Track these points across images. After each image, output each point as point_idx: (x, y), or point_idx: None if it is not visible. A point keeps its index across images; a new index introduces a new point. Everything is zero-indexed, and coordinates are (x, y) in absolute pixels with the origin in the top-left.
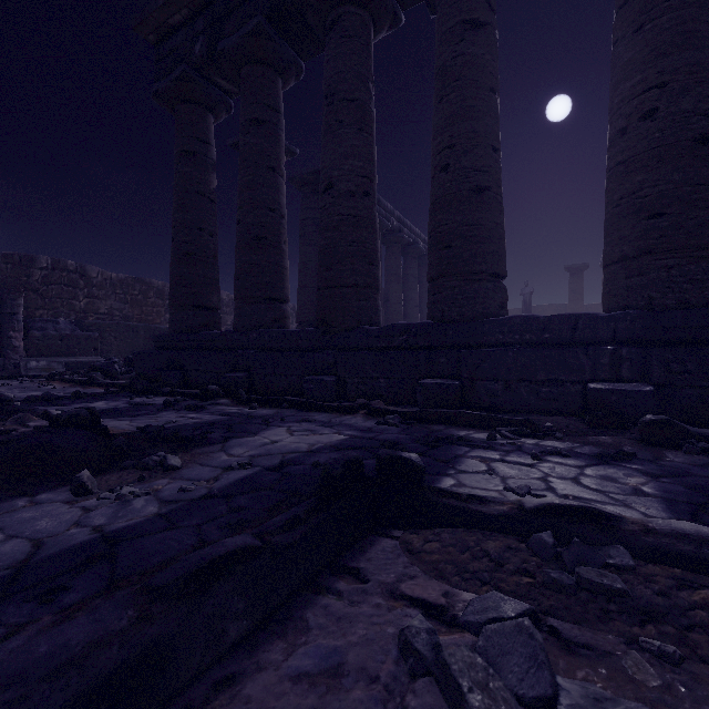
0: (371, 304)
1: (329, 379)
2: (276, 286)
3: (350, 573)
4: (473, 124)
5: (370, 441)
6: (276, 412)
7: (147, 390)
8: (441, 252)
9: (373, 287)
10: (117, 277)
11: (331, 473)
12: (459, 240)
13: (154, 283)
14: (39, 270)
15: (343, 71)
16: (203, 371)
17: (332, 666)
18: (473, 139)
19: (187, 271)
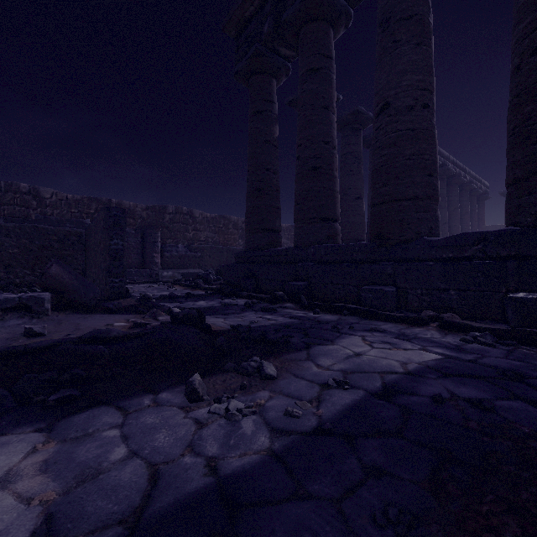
0: (431, 215)
1: (389, 289)
2: (329, 207)
3: None
4: None
5: (478, 366)
6: (339, 318)
7: (232, 293)
8: (533, 146)
9: (433, 198)
10: (210, 216)
11: None
12: None
13: (232, 218)
14: (168, 215)
15: None
16: (270, 280)
17: None
18: None
19: (258, 203)
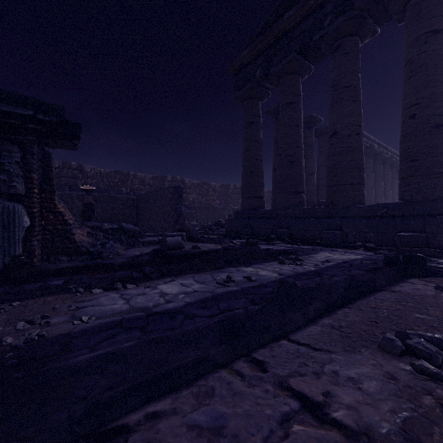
0: (360, 193)
1: (338, 232)
2: (299, 185)
3: (406, 282)
4: (433, 90)
5: (378, 259)
6: (312, 247)
7: (237, 237)
8: (410, 163)
9: (361, 184)
10: (196, 182)
11: (390, 256)
12: (423, 156)
13: (211, 184)
14: (167, 182)
15: (344, 72)
16: (262, 228)
17: (416, 289)
18: (433, 98)
19: (251, 180)
